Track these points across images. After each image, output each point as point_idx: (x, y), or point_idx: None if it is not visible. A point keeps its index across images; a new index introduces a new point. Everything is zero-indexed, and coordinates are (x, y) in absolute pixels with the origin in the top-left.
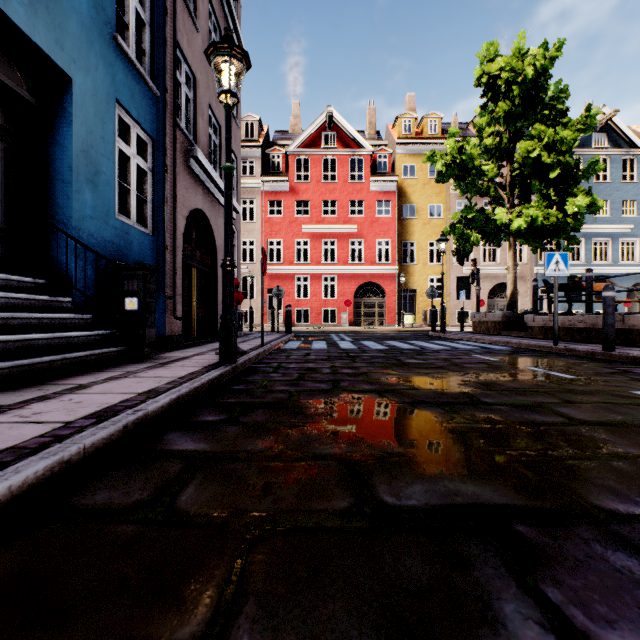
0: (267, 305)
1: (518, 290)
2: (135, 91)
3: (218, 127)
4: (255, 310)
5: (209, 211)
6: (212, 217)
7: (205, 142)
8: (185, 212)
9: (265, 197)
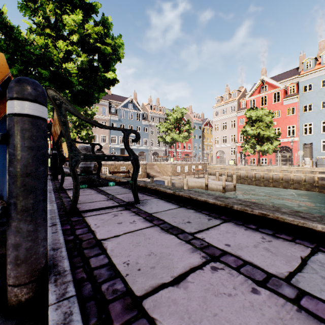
0: None
1: (104, 152)
2: None
3: None
4: None
5: None
6: None
7: None
8: None
9: None
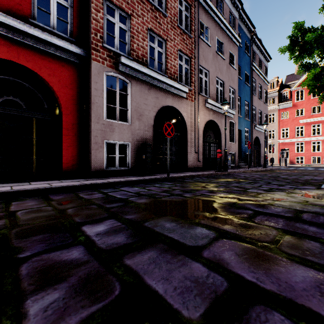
0: (280, 156)
1: None
2: (246, 123)
3: (260, 111)
4: (274, 158)
5: (258, 135)
6: (259, 136)
7: (257, 119)
8: (253, 139)
9: (279, 111)
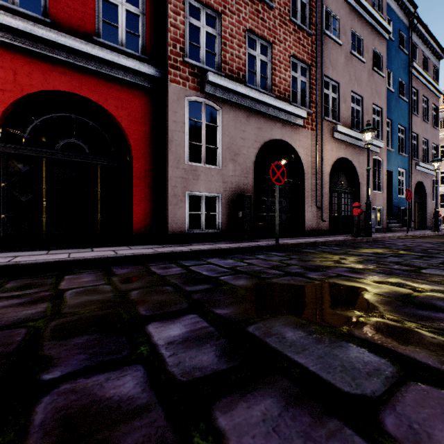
0: None
1: None
2: (401, 161)
3: (426, 141)
4: None
5: (422, 179)
6: (423, 181)
7: (421, 154)
8: (414, 185)
9: None
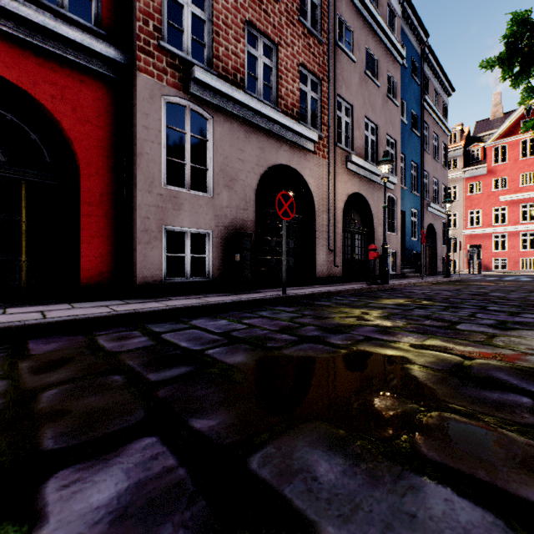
0: (467, 256)
1: None
2: (414, 201)
3: (436, 180)
4: (457, 260)
5: (433, 221)
6: (434, 223)
7: (432, 194)
8: (425, 227)
9: (465, 182)
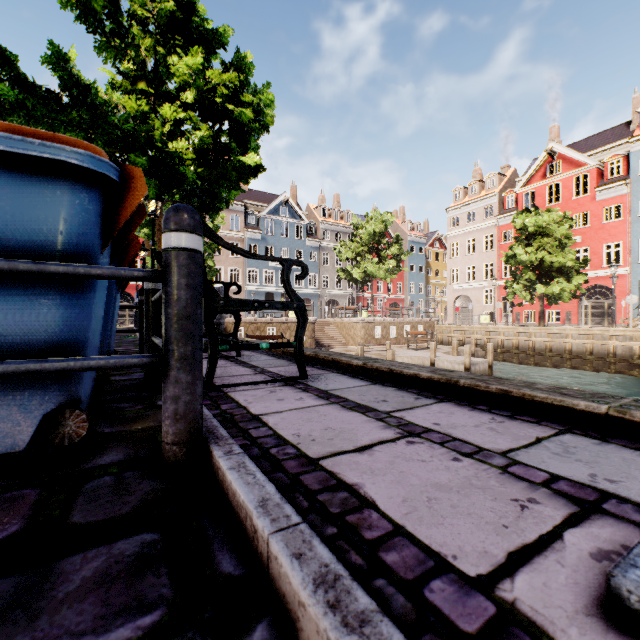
0: None
1: None
2: None
3: None
4: None
5: None
6: None
7: None
8: None
9: None
